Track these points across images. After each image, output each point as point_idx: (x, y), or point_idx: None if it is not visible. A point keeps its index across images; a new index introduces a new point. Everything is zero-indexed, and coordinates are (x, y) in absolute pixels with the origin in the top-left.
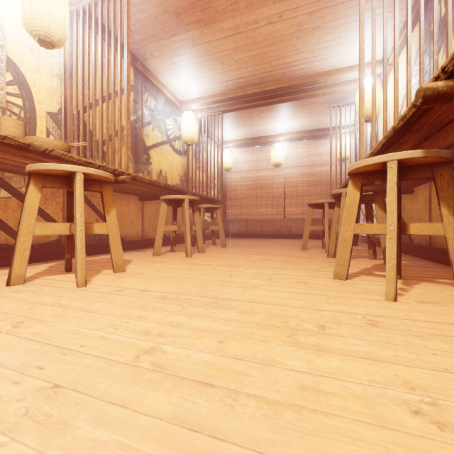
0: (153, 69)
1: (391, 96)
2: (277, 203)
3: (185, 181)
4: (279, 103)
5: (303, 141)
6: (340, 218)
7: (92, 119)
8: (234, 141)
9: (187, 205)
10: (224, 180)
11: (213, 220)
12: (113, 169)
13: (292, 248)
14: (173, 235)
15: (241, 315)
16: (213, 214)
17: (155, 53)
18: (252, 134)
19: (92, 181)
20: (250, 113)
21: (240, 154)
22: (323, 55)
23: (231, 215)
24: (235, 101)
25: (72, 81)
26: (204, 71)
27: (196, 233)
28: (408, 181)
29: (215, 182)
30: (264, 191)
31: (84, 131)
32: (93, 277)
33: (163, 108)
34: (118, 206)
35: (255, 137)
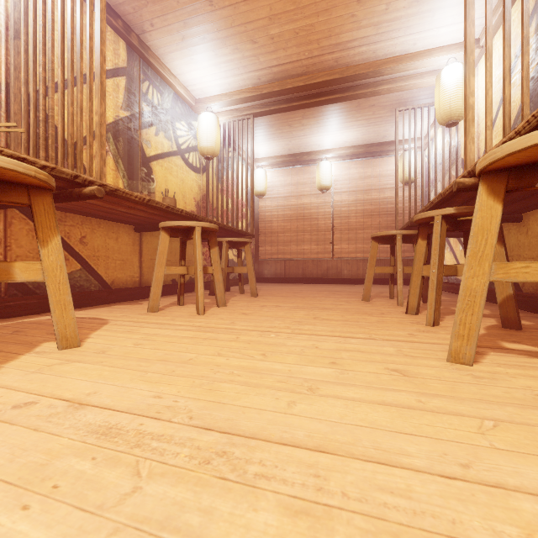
0: (156, 49)
1: (481, 91)
2: (323, 239)
3: (203, 207)
4: (328, 106)
5: (356, 159)
6: (432, 256)
7: (48, 100)
8: (269, 158)
9: (199, 236)
10: (256, 209)
11: (241, 259)
12: (71, 174)
13: (349, 298)
14: (180, 281)
15: (293, 527)
16: (241, 251)
17: (157, 21)
18: (292, 149)
19: (10, 186)
20: (289, 120)
21: (277, 176)
22: (391, 32)
23: (265, 253)
24: (270, 100)
25: (20, 44)
26: (228, 53)
27: (214, 277)
28: (524, 202)
29: (244, 211)
30: (307, 224)
31: (36, 120)
32: (10, 360)
33: (172, 106)
34: (102, 239)
35: (296, 153)
